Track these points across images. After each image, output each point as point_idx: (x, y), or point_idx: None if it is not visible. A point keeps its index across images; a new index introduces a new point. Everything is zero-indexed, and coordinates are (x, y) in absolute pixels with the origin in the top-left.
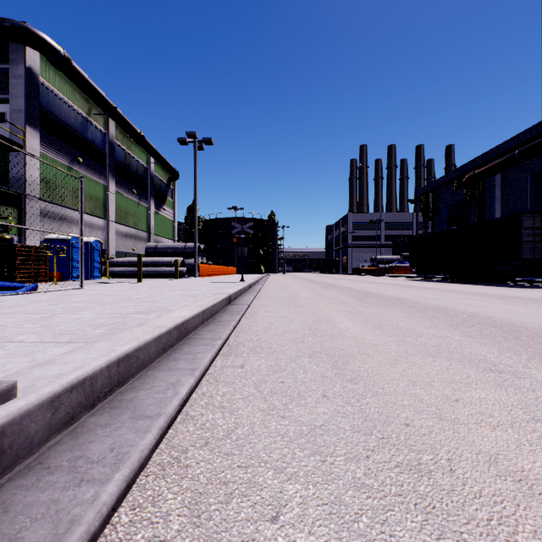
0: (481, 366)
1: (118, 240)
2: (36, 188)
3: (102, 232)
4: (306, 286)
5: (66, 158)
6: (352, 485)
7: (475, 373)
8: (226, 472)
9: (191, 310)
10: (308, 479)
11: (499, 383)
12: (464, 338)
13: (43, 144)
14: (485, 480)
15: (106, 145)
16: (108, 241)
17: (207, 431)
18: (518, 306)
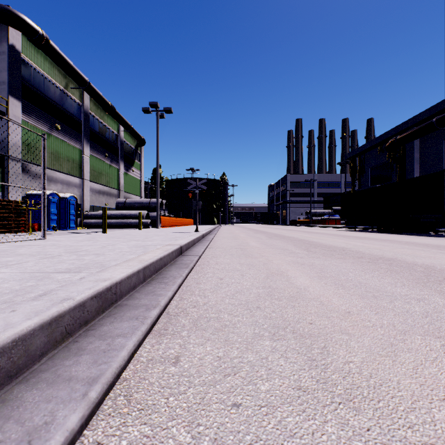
0: None
1: (92, 196)
2: (18, 150)
3: (78, 189)
4: (253, 236)
5: (46, 125)
6: None
7: None
8: None
9: (129, 267)
10: None
11: None
12: None
13: (25, 112)
14: None
15: (81, 115)
16: (83, 197)
17: None
18: None
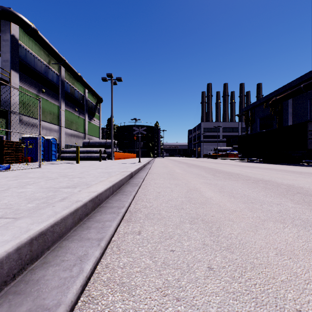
0: None
1: (66, 138)
2: (17, 107)
3: (57, 133)
4: (177, 165)
5: (35, 89)
6: None
7: None
8: None
9: (104, 185)
10: None
11: None
12: (295, 205)
13: (21, 81)
14: None
15: (59, 82)
16: (61, 139)
17: None
18: None
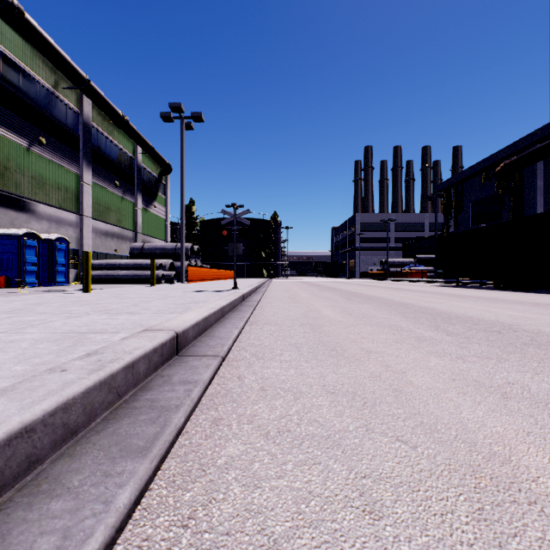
0: None
1: (95, 239)
2: None
3: (75, 229)
4: (321, 296)
5: (23, 137)
6: None
7: None
8: None
9: None
10: None
11: None
12: None
13: None
14: None
15: (79, 126)
16: (82, 240)
17: None
18: None
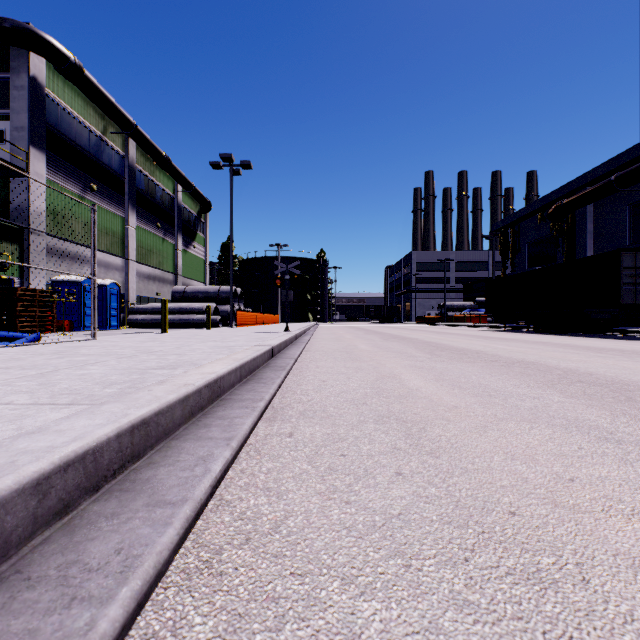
0: (593, 434)
1: (139, 282)
2: (42, 220)
3: (121, 273)
4: (363, 337)
5: (77, 185)
6: (451, 603)
7: (588, 444)
8: (275, 582)
9: (226, 364)
10: (389, 594)
11: (621, 456)
12: (564, 399)
13: (50, 168)
14: (634, 595)
15: (125, 170)
16: (128, 284)
17: (248, 522)
18: (622, 360)
